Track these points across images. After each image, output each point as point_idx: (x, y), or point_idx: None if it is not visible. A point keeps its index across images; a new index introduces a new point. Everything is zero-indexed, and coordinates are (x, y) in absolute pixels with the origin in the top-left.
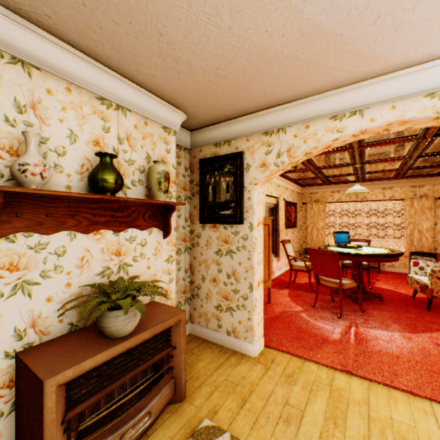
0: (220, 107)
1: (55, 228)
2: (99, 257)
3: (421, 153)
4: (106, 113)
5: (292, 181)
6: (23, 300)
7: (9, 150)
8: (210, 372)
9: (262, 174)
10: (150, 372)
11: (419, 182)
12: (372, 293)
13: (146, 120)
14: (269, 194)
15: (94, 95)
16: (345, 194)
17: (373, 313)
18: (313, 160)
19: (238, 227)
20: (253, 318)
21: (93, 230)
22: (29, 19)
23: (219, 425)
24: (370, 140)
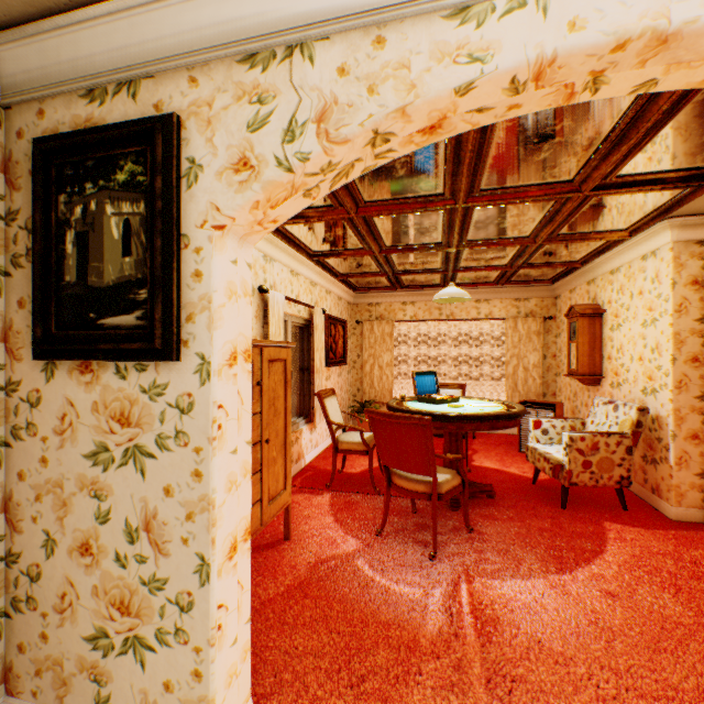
0: None
1: None
2: None
3: (552, 233)
4: None
5: (339, 277)
6: None
7: None
8: None
9: (241, 196)
10: None
11: (524, 293)
12: (478, 486)
13: None
14: (293, 297)
15: None
16: (424, 308)
17: (487, 529)
18: (379, 228)
19: (164, 369)
20: (210, 672)
21: None
22: None
23: None
24: (490, 184)
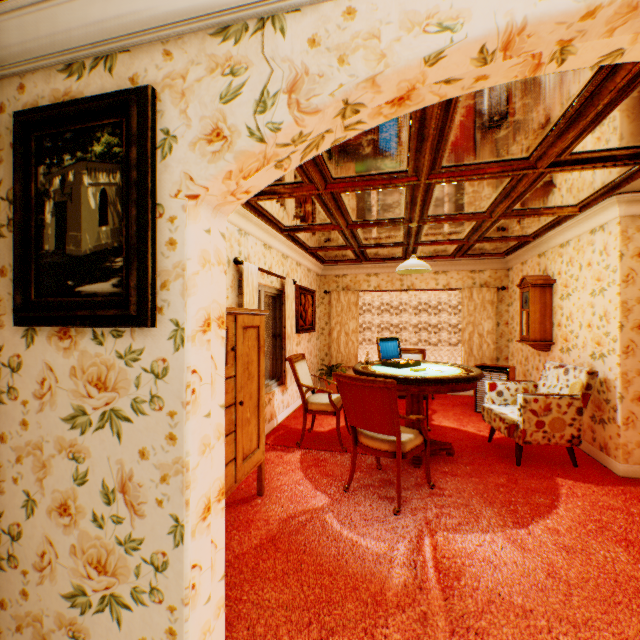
0: None
1: None
2: None
3: (507, 209)
4: None
5: (309, 250)
6: None
7: None
8: None
9: (214, 165)
10: None
11: (479, 265)
12: (438, 444)
13: None
14: (266, 269)
15: None
16: (386, 280)
17: (447, 485)
18: (346, 204)
19: (139, 335)
20: (184, 631)
21: None
22: None
23: None
24: (451, 161)
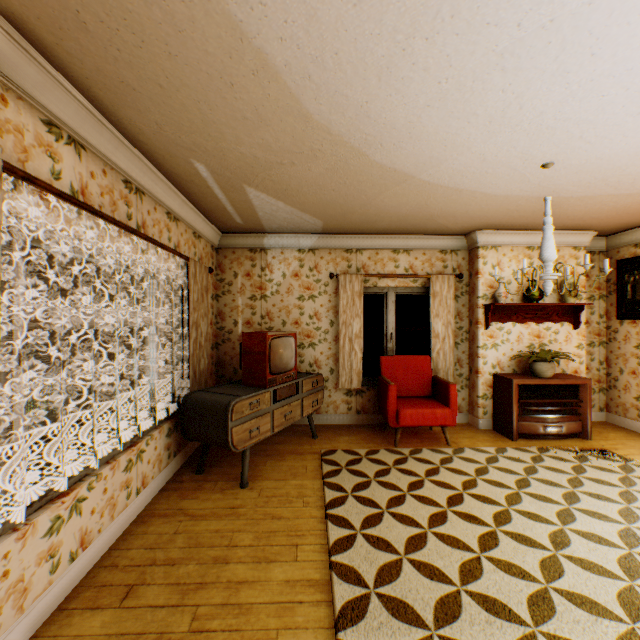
0: (630, 222)
1: (506, 320)
2: (526, 337)
3: None
4: (530, 254)
5: None
6: (494, 352)
7: (489, 287)
8: (618, 438)
9: None
10: (561, 412)
11: None
12: None
13: (557, 248)
14: None
15: (524, 247)
16: None
17: None
18: None
19: None
20: None
21: (523, 322)
22: (498, 229)
23: (616, 452)
24: None
